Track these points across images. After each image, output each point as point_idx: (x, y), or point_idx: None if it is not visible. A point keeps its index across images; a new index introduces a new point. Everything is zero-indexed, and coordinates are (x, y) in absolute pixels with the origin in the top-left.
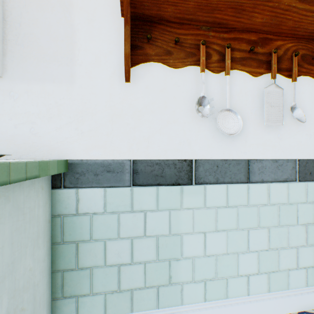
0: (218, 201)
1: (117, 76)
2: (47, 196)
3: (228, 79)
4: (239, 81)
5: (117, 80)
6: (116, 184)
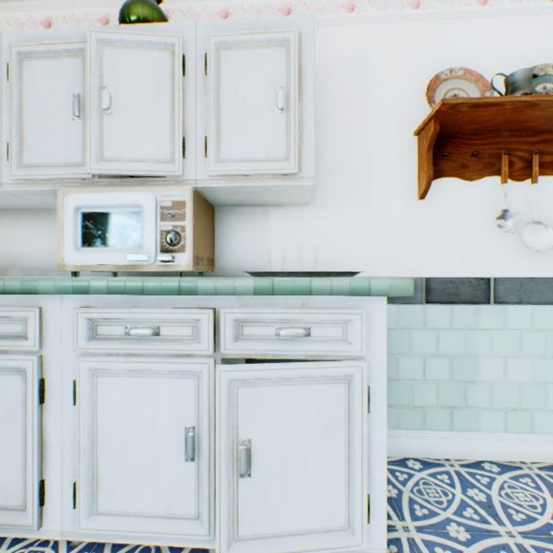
0: (521, 323)
1: (409, 195)
2: None
3: (535, 188)
4: (548, 188)
5: (409, 199)
6: (407, 301)
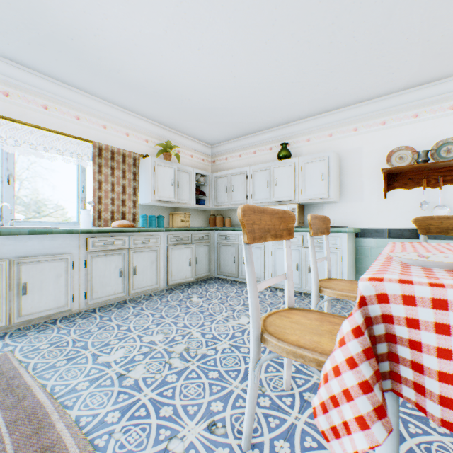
0: None
1: (380, 197)
2: (354, 240)
3: (440, 191)
4: (450, 190)
5: (380, 198)
6: (379, 237)
